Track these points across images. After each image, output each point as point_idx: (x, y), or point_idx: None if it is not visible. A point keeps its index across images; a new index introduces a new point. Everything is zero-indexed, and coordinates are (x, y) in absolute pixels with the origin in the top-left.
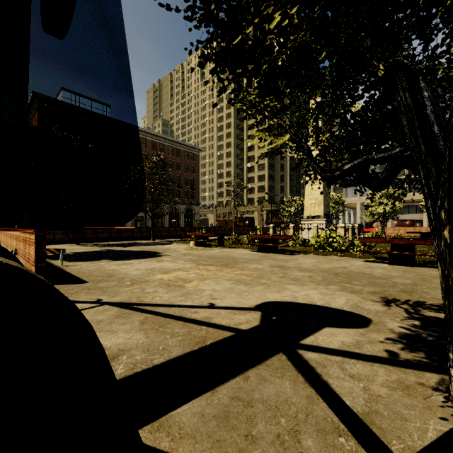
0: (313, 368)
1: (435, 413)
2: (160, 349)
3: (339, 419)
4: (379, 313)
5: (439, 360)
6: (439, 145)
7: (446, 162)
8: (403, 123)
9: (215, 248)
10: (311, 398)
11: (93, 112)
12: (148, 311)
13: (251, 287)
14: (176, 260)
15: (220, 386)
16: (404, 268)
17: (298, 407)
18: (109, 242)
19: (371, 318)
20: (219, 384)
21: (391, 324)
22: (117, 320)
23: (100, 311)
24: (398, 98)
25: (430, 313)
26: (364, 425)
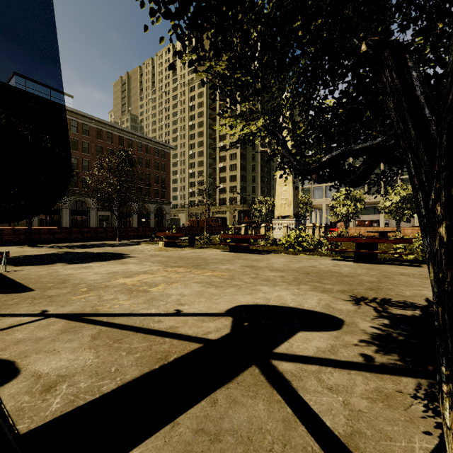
0: (289, 382)
1: (418, 426)
2: (112, 371)
3: (320, 447)
4: (350, 312)
5: (413, 362)
6: (431, 130)
7: (443, 147)
8: (389, 107)
9: (186, 248)
10: (288, 422)
11: (51, 101)
12: (103, 323)
13: (222, 289)
14: (143, 262)
15: (182, 416)
16: (368, 266)
17: (274, 435)
18: (68, 243)
19: (344, 319)
20: (181, 413)
21: (362, 324)
22: (63, 336)
23: (42, 325)
24: (383, 78)
25: (397, 310)
26: (347, 452)
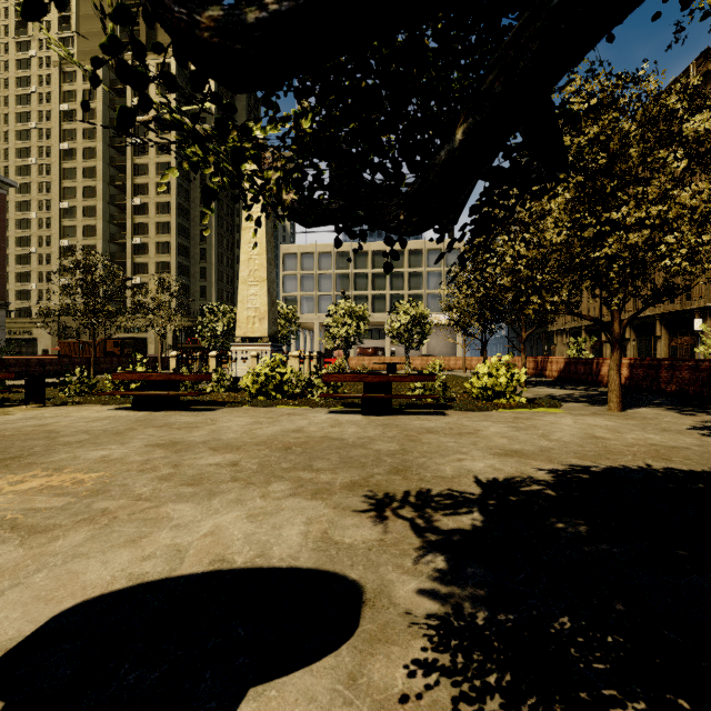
0: None
1: None
2: None
3: None
4: (373, 551)
5: None
6: None
7: None
8: None
9: (17, 407)
10: None
11: None
12: None
13: (45, 541)
14: None
15: None
16: (382, 420)
17: None
18: None
19: (362, 582)
20: None
21: (402, 589)
22: None
23: None
24: None
25: (448, 519)
26: None
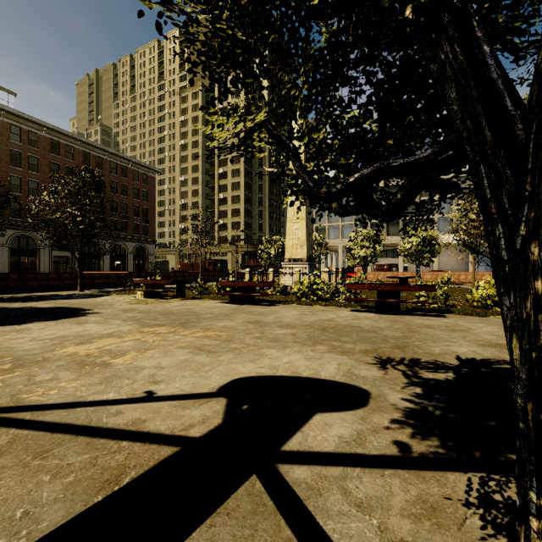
0: (303, 501)
1: None
2: (15, 517)
3: None
4: (377, 380)
5: (457, 447)
6: (516, 129)
7: None
8: (450, 97)
9: (173, 299)
10: None
11: None
12: (23, 423)
13: (216, 356)
14: (109, 321)
15: None
16: (391, 317)
17: None
18: (2, 295)
19: (370, 390)
20: None
21: (392, 396)
22: None
23: None
24: (440, 55)
25: (428, 374)
26: None
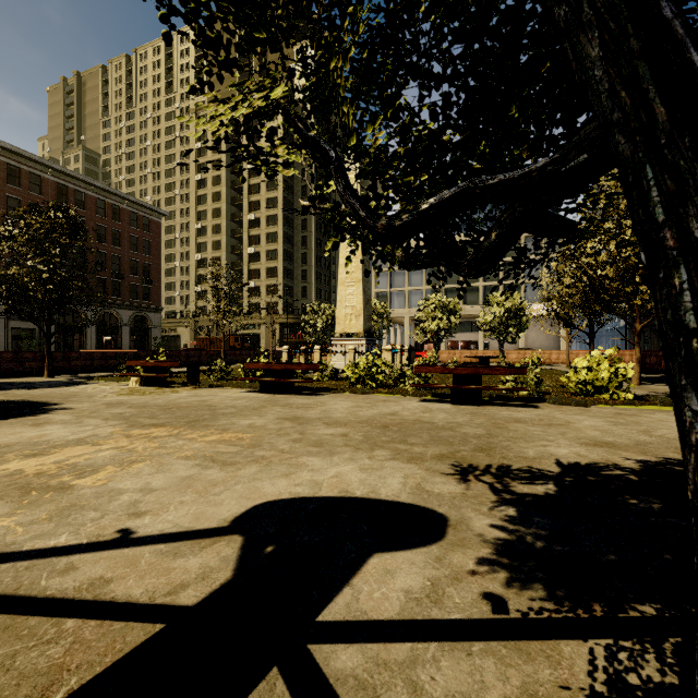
0: None
1: None
2: None
3: None
4: (456, 499)
5: (569, 599)
6: None
7: None
8: (589, 57)
9: (182, 388)
10: None
11: None
12: None
13: (234, 469)
14: (83, 420)
15: None
16: (471, 409)
17: None
18: None
19: (447, 515)
20: None
21: (478, 522)
22: None
23: None
24: None
25: (523, 487)
26: None
